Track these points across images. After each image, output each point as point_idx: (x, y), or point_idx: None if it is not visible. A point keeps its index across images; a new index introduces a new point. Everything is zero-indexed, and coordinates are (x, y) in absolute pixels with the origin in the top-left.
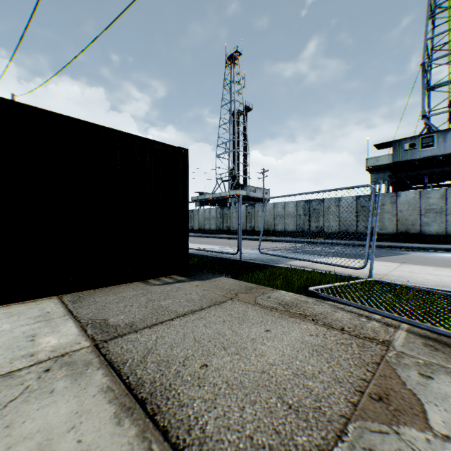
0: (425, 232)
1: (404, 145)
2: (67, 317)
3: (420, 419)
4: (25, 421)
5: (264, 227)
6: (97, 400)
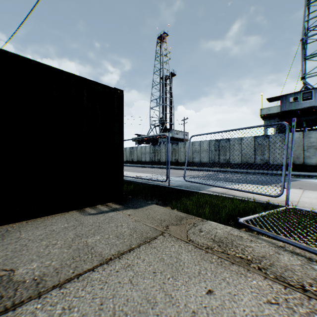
0: (307, 163)
1: (290, 98)
2: None
3: None
4: None
5: (185, 159)
6: None
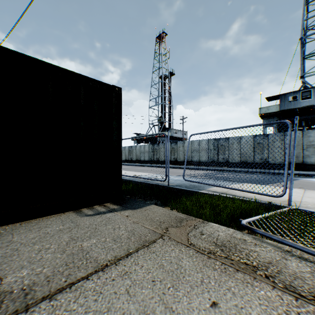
0: (307, 163)
1: (289, 97)
2: None
3: None
4: None
5: (184, 158)
6: None
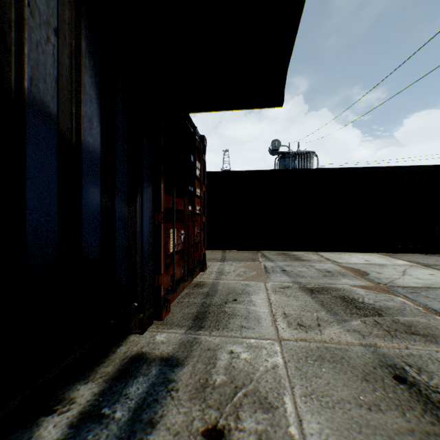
0: None
1: None
2: (393, 259)
3: None
4: (418, 271)
5: None
6: None
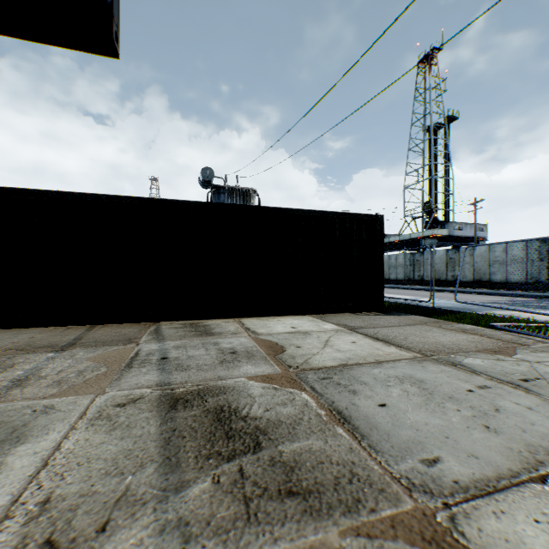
0: None
1: None
2: (324, 322)
3: (507, 355)
4: (343, 338)
5: (473, 276)
6: (363, 338)
